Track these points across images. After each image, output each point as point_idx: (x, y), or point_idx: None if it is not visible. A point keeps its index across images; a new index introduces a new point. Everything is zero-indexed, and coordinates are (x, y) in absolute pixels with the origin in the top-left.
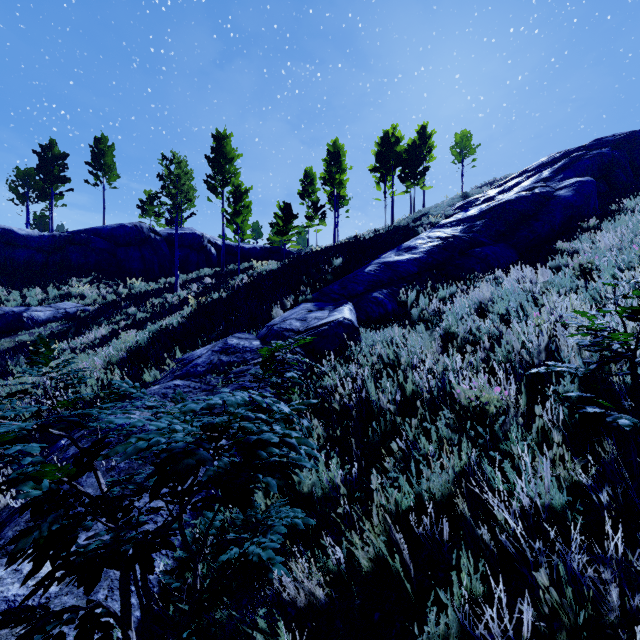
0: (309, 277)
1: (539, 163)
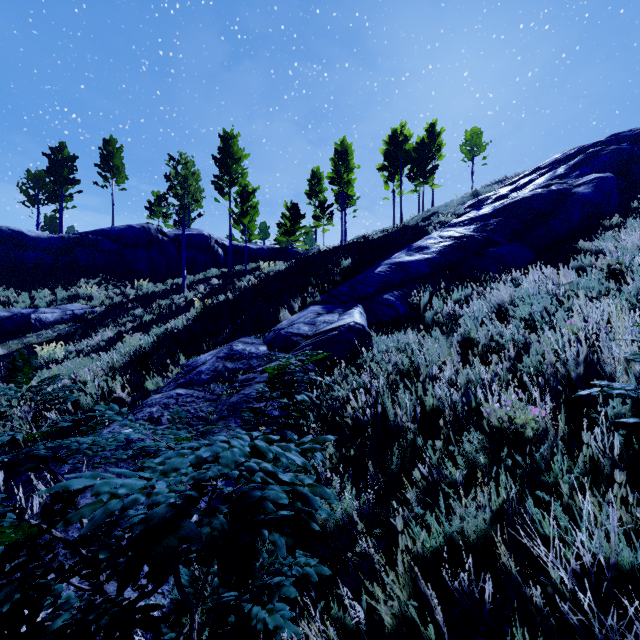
0: (317, 278)
1: (553, 160)
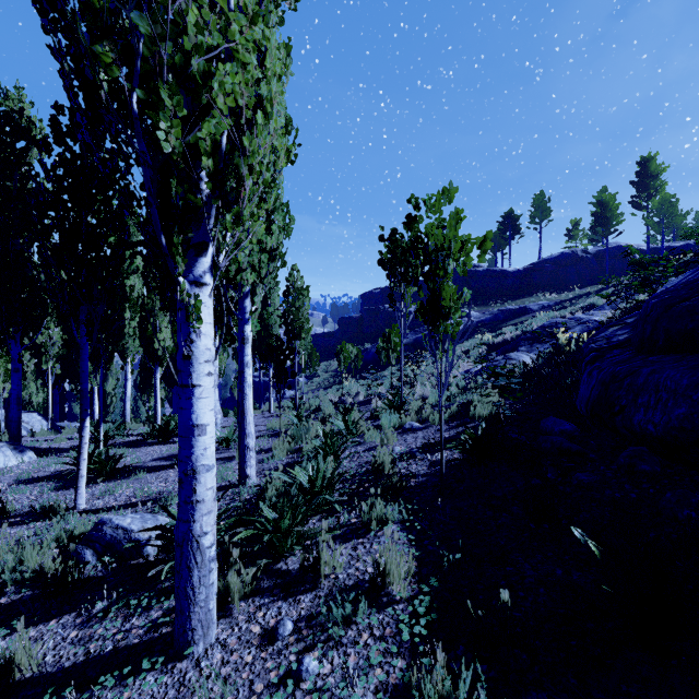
0: None
1: None
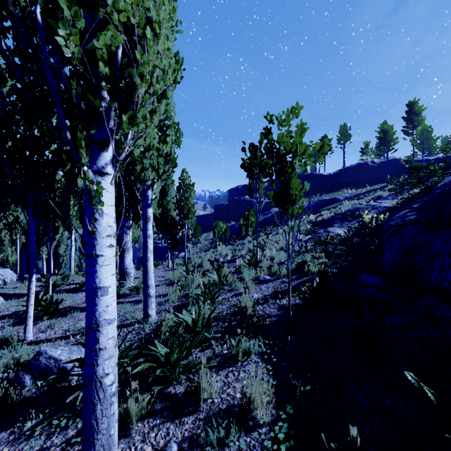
0: None
1: None
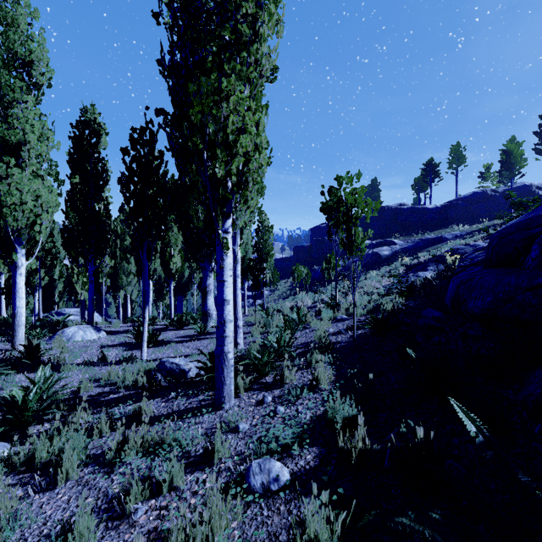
0: None
1: None
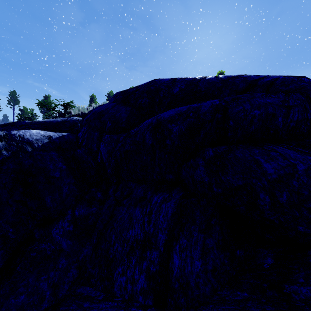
0: None
1: None
